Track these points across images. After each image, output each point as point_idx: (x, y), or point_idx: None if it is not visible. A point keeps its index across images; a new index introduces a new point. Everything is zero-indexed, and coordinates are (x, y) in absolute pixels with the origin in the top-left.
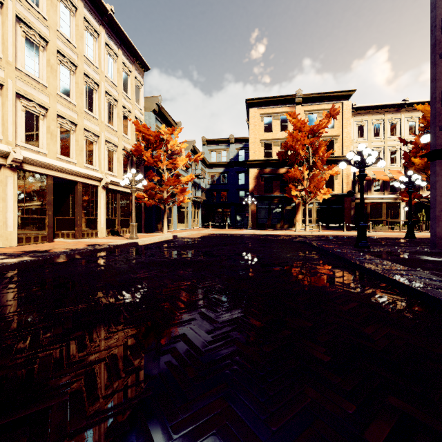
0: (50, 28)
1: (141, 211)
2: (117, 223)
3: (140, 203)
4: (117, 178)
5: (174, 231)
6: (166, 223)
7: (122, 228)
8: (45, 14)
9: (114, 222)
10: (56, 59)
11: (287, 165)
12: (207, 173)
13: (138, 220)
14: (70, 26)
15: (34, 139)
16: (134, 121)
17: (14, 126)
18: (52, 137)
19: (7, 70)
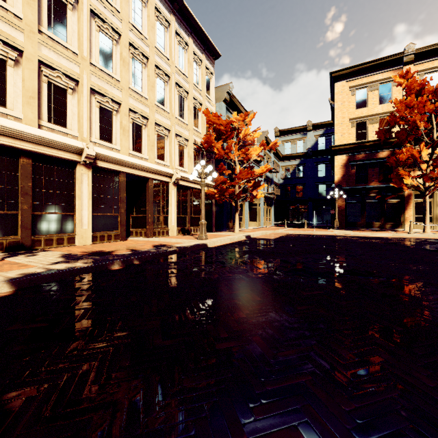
0: (122, 20)
1: (211, 209)
2: (187, 221)
3: (211, 200)
4: (188, 174)
5: (245, 229)
6: (237, 221)
7: (193, 226)
8: (118, 7)
9: (185, 220)
10: (128, 51)
11: (390, 146)
12: (280, 166)
13: (209, 218)
14: (142, 18)
15: (107, 135)
16: (204, 111)
17: (89, 122)
18: (125, 132)
19: (82, 66)
